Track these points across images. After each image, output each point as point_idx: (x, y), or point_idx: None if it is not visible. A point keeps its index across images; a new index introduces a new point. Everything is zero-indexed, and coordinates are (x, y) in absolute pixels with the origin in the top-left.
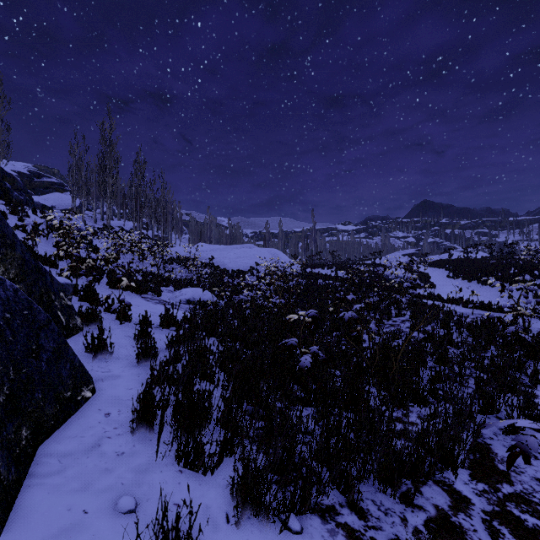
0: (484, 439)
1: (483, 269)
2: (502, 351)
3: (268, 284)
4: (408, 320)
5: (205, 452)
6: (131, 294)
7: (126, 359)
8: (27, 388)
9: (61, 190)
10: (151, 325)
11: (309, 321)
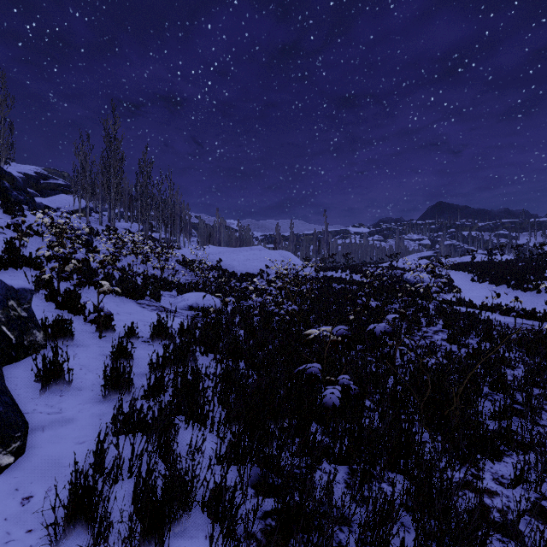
0: None
1: (512, 272)
2: None
3: (279, 289)
4: (441, 330)
5: None
6: (125, 300)
7: (90, 391)
8: None
9: (67, 192)
10: (138, 338)
11: (334, 340)
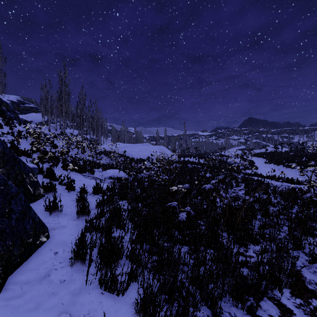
0: (297, 267)
1: (286, 158)
2: (303, 209)
3: (158, 167)
4: (243, 189)
5: (118, 281)
6: (76, 173)
7: (70, 215)
8: (0, 238)
9: (36, 111)
10: (87, 192)
11: (184, 191)
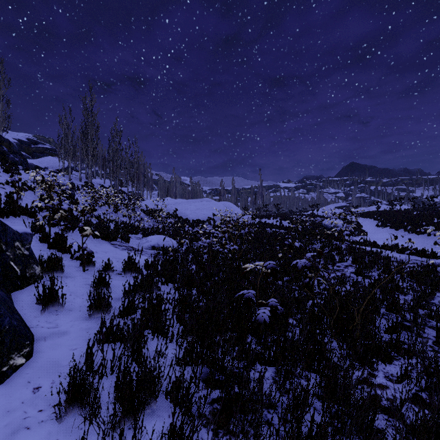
0: None
1: (408, 219)
2: None
3: (223, 232)
4: (351, 265)
5: None
6: (101, 241)
7: (78, 311)
8: None
9: (53, 154)
10: (113, 271)
11: (266, 272)
